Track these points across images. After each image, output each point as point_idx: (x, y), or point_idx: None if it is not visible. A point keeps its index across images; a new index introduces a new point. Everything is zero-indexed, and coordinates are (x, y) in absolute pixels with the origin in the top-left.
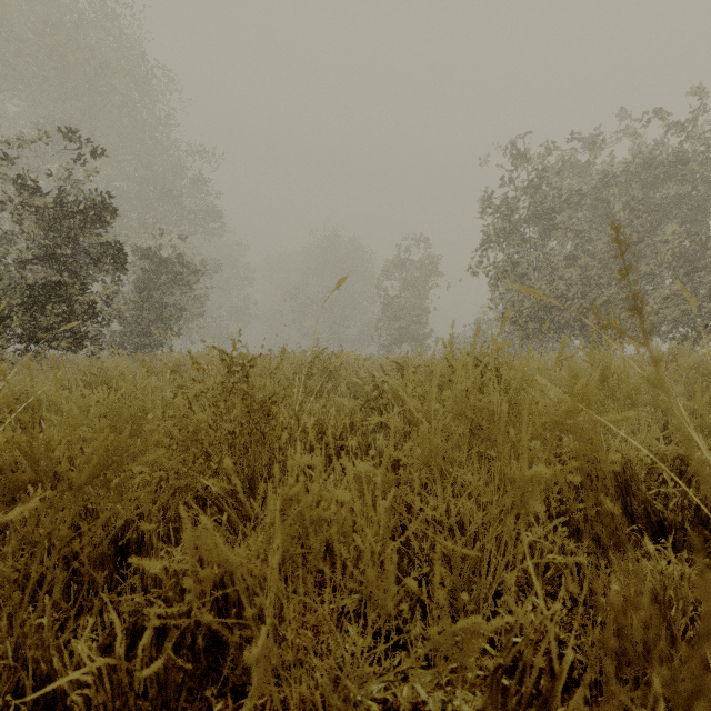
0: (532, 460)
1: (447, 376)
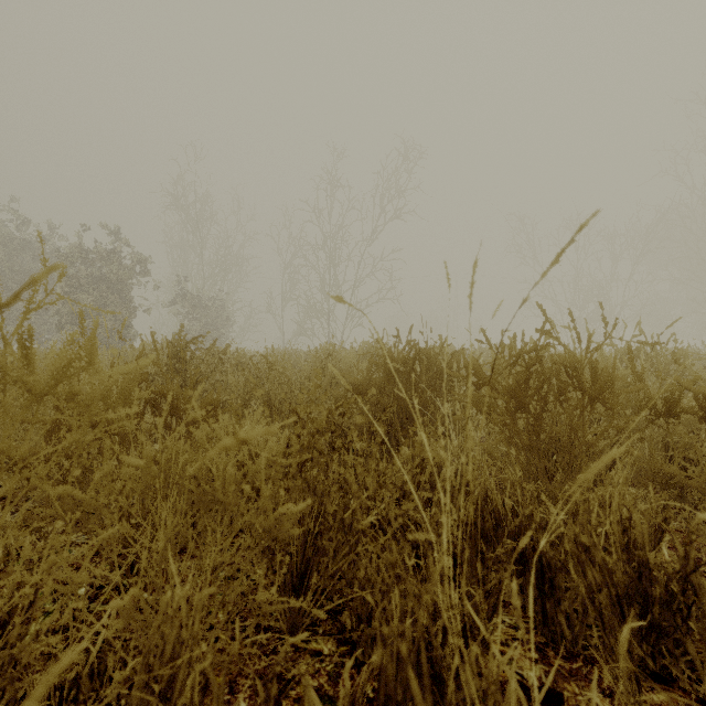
0: None
1: None
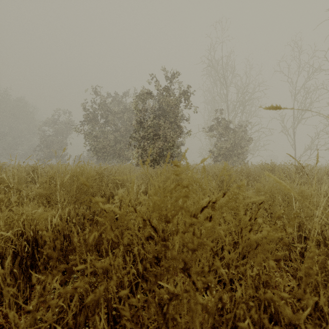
0: (20, 180)
1: (26, 171)
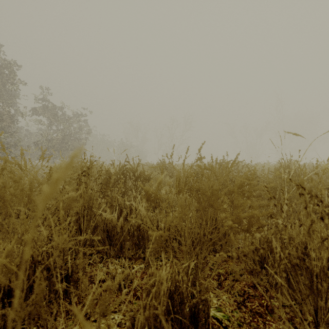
0: None
1: None
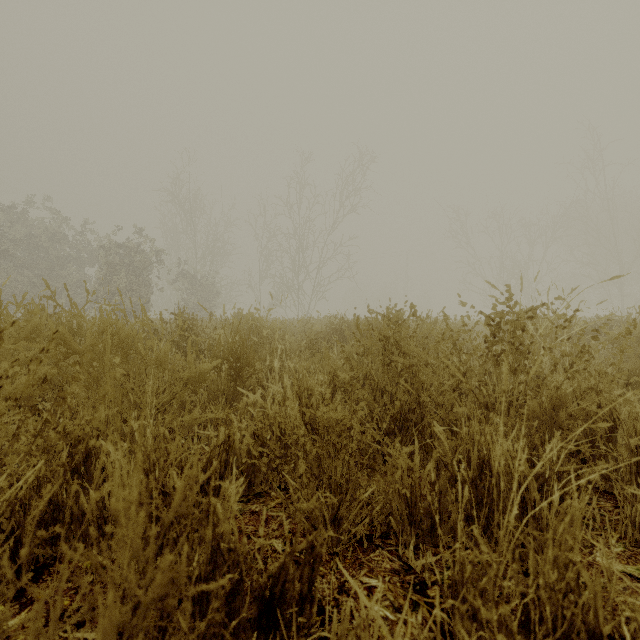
0: None
1: None
